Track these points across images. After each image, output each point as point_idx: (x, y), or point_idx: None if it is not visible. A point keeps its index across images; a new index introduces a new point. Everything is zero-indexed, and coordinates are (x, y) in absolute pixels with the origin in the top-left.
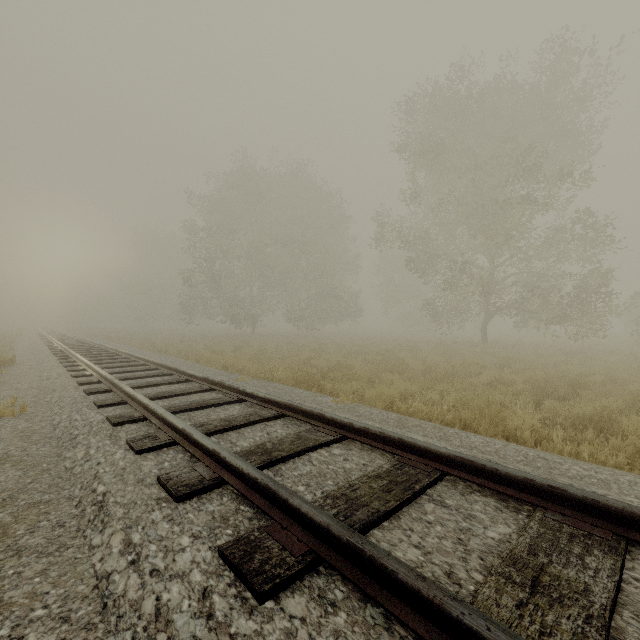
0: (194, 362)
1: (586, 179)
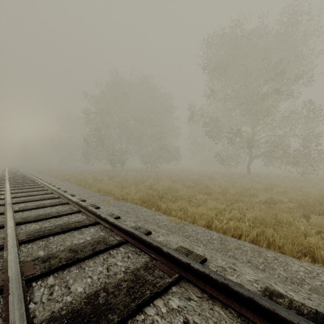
0: (83, 187)
1: (310, 81)
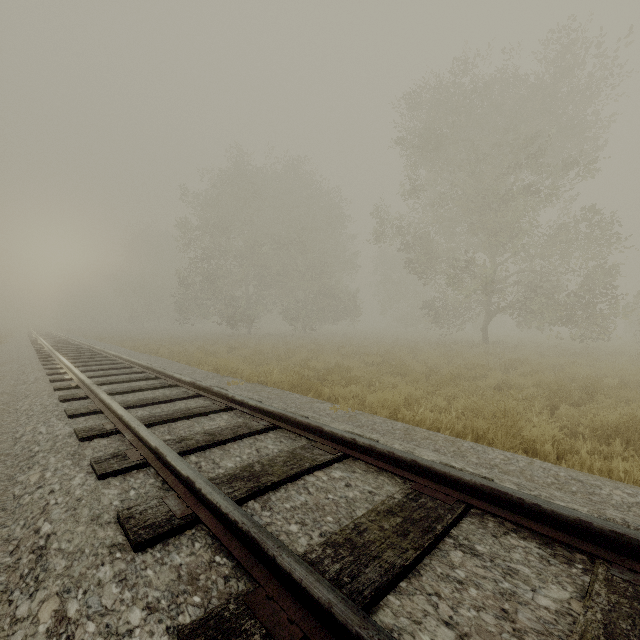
0: (186, 364)
1: (592, 174)
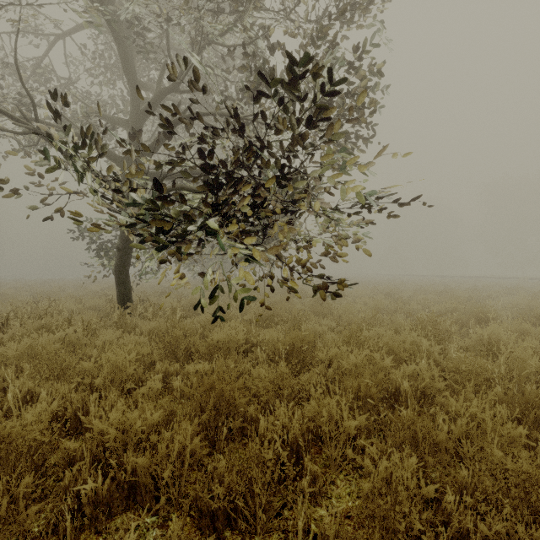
0: None
1: None
